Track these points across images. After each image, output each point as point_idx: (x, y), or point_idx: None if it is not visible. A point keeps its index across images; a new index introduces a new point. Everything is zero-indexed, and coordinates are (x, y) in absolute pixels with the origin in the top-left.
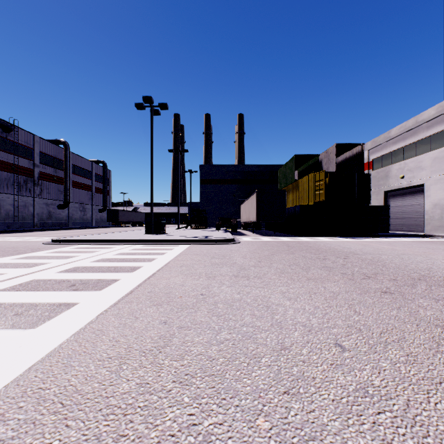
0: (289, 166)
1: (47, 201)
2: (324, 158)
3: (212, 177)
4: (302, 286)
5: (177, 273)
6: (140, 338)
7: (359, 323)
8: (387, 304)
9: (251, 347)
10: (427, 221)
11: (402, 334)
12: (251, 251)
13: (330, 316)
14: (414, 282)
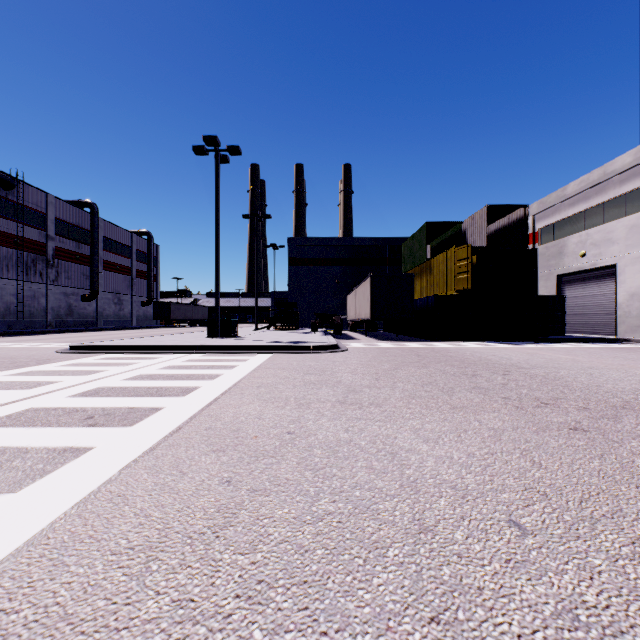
0: (418, 239)
1: (66, 290)
2: (469, 227)
3: (306, 254)
4: (444, 418)
5: (251, 398)
6: (186, 510)
7: (543, 483)
8: (582, 450)
9: (369, 528)
10: (620, 319)
11: (615, 503)
12: (364, 363)
13: (494, 469)
14: (617, 413)
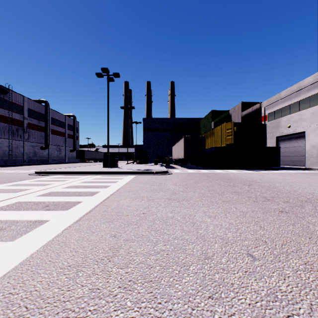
0: (207, 119)
1: (33, 144)
2: (232, 113)
3: (152, 126)
4: (218, 206)
5: (125, 197)
6: (94, 249)
7: (264, 236)
8: (284, 221)
9: (181, 257)
10: (307, 158)
11: (298, 246)
12: (180, 180)
13: (241, 230)
14: (302, 204)
